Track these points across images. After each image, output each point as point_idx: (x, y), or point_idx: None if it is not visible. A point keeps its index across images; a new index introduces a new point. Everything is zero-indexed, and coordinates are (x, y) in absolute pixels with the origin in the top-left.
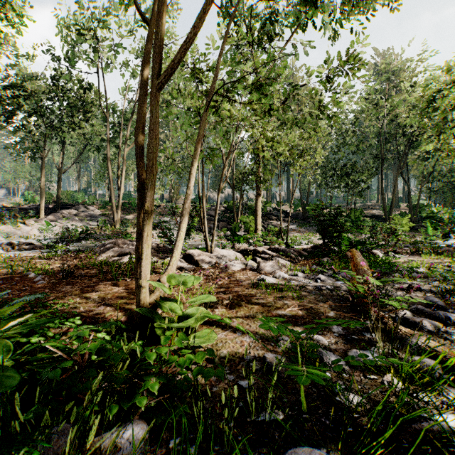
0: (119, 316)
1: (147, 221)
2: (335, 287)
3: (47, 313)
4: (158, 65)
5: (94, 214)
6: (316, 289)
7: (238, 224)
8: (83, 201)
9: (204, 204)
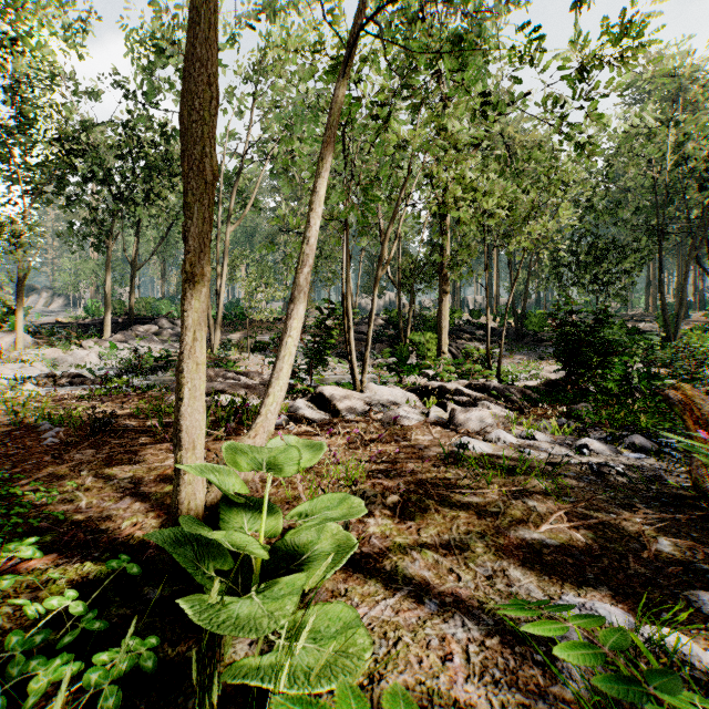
0: (150, 529)
1: (193, 302)
2: (636, 469)
3: None
4: None
5: None
6: (588, 471)
7: (407, 346)
8: (168, 313)
9: (349, 305)
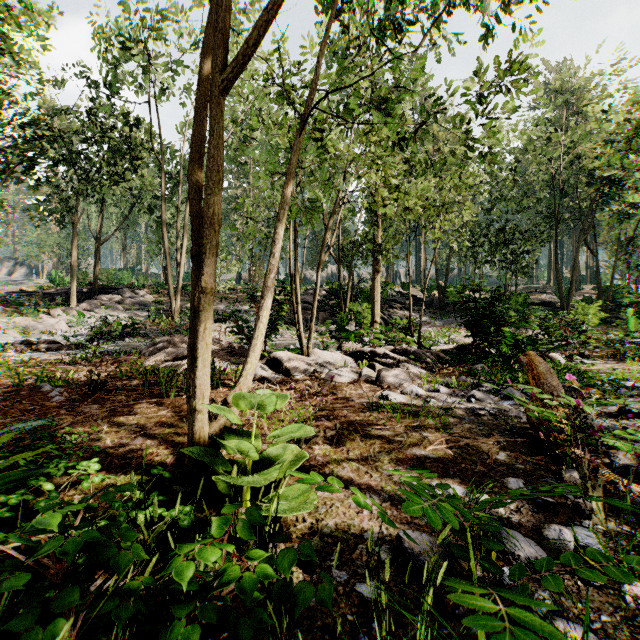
0: (164, 456)
1: (205, 305)
2: (501, 411)
3: (52, 450)
4: (221, 50)
5: (145, 301)
6: (471, 414)
7: (346, 314)
8: (130, 283)
9: (297, 284)
